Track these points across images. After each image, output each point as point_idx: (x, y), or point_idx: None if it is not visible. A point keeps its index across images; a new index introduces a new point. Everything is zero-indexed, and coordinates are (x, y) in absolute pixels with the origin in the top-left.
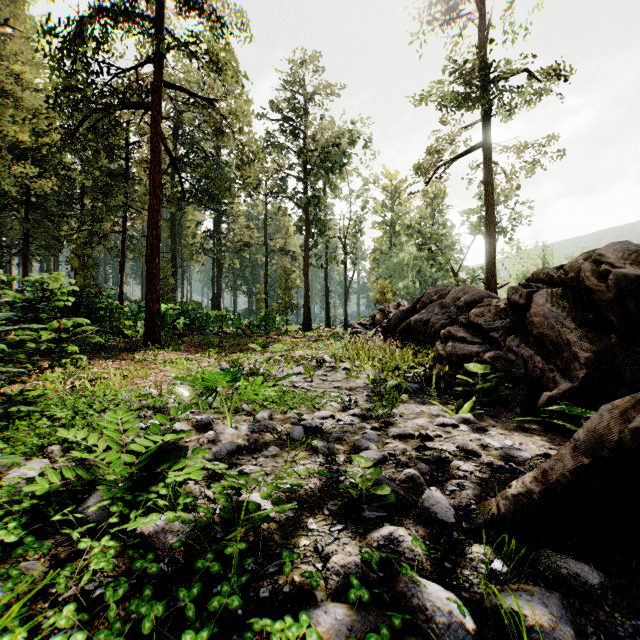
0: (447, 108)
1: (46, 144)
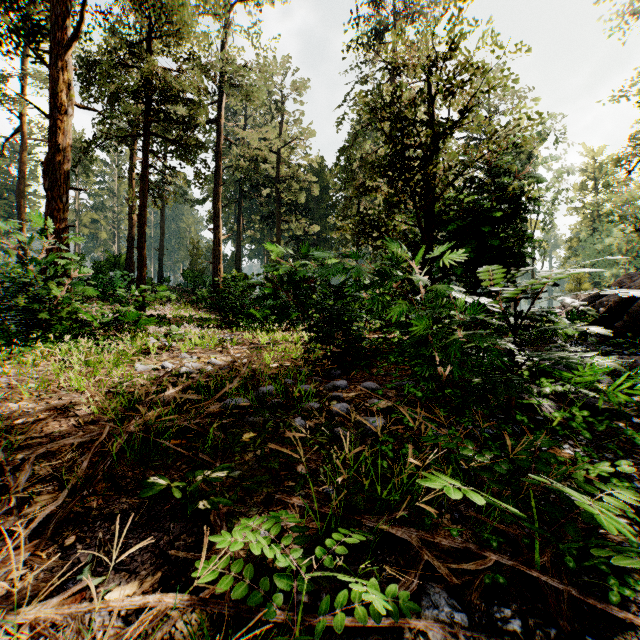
0: None
1: (307, 201)
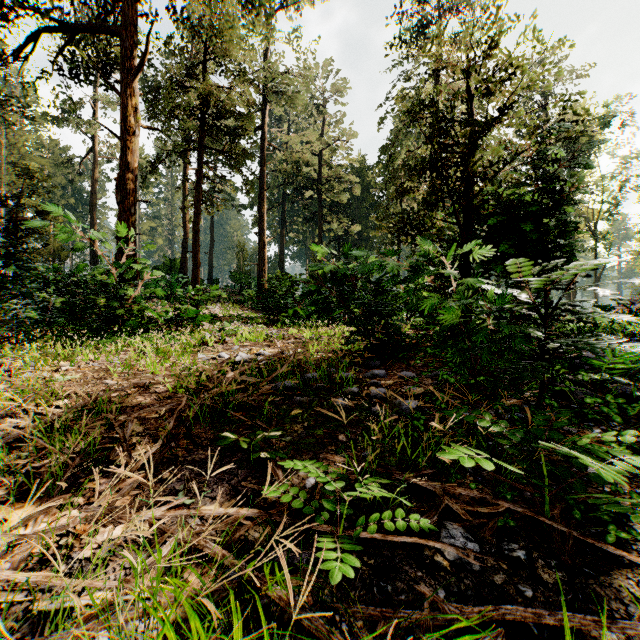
0: None
1: (348, 201)
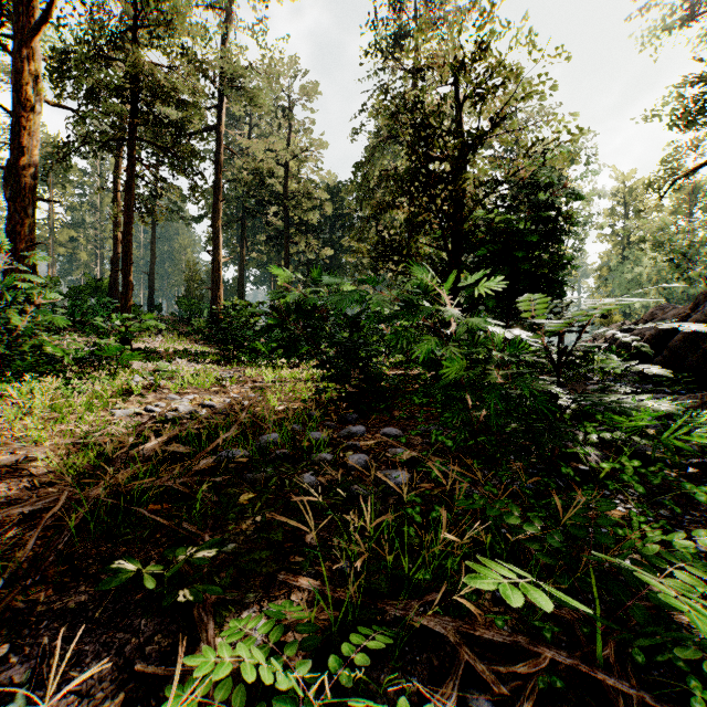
0: (681, 124)
1: (319, 221)
